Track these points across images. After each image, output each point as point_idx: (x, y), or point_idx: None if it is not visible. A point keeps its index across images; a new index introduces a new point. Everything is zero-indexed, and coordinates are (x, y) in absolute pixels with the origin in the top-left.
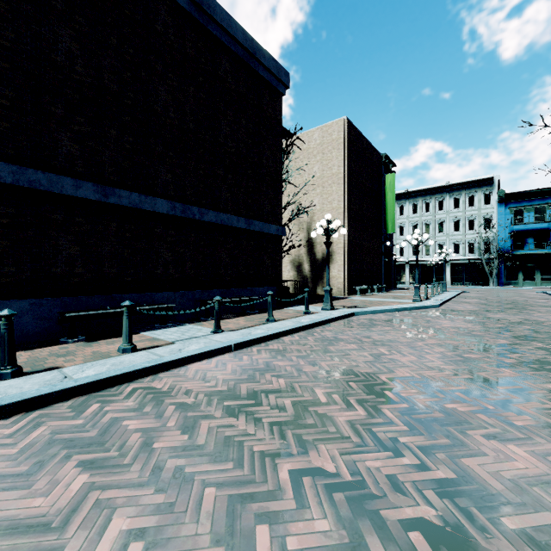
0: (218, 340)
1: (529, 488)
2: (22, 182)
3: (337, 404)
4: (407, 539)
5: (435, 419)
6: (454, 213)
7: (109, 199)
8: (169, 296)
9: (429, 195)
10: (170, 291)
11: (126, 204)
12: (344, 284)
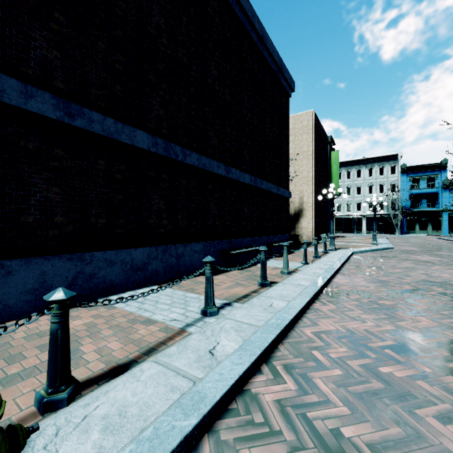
0: (321, 267)
1: None
2: (200, 165)
3: None
4: None
5: None
6: (368, 179)
7: (229, 175)
8: (249, 241)
9: (350, 166)
10: (248, 237)
11: (234, 178)
12: (312, 233)
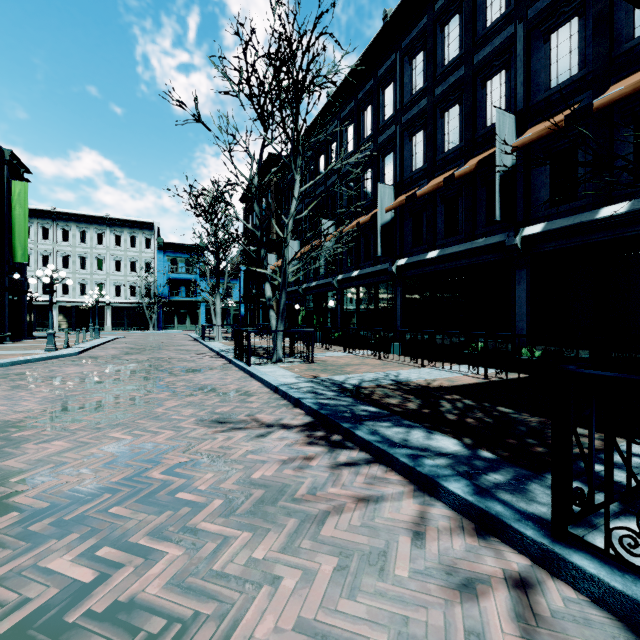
0: None
1: (48, 459)
2: None
3: None
4: None
5: None
6: (115, 250)
7: None
8: None
9: (85, 223)
10: None
11: None
12: None
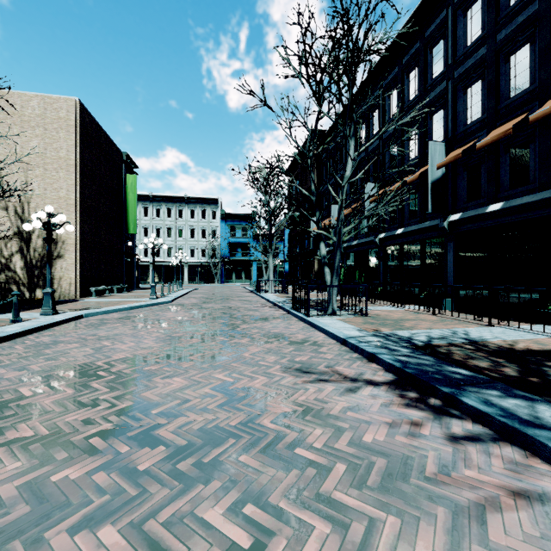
0: None
1: (174, 394)
2: None
3: (45, 393)
4: (88, 443)
5: (133, 379)
6: (191, 222)
7: None
8: None
9: (171, 203)
10: None
11: None
12: (76, 285)
